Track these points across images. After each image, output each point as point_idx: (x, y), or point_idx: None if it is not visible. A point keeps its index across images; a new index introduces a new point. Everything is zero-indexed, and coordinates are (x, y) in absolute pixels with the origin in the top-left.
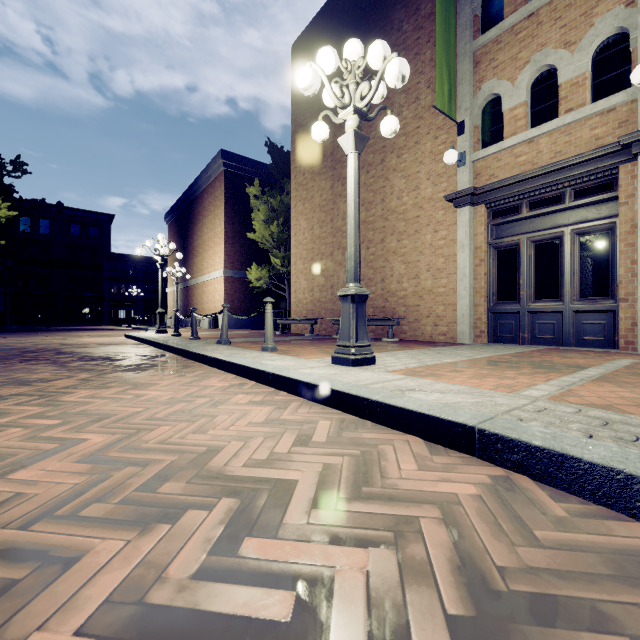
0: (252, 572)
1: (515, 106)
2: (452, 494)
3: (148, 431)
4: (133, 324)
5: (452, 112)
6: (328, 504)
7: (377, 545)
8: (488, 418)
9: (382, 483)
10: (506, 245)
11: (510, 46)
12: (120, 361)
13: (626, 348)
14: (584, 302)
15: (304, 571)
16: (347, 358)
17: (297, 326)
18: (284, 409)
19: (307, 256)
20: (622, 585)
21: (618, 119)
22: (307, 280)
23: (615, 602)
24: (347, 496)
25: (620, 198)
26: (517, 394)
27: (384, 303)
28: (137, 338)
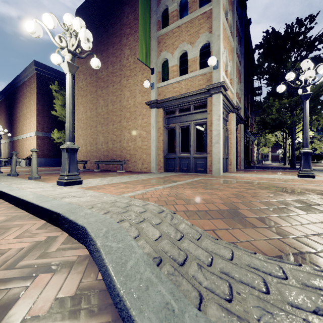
0: None
1: (173, 65)
2: (10, 249)
3: None
4: None
5: (148, 63)
6: None
7: None
8: (75, 208)
9: None
10: (171, 127)
11: (171, 38)
12: None
13: (209, 173)
14: (197, 154)
15: None
16: (62, 181)
17: (78, 165)
18: None
19: (83, 127)
20: (23, 280)
21: (207, 78)
22: (83, 140)
23: (5, 289)
24: None
25: (207, 111)
26: (119, 195)
27: (121, 153)
28: None
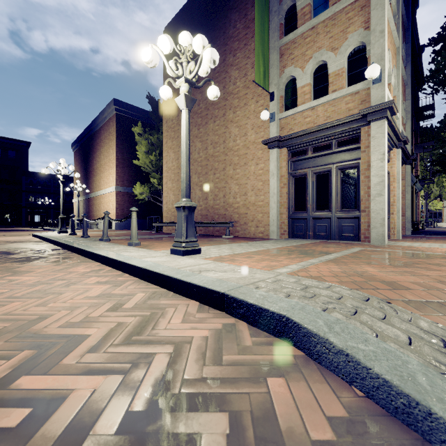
0: (11, 398)
1: (304, 85)
2: (191, 337)
3: (1, 306)
4: (45, 226)
5: (266, 86)
6: (101, 349)
7: (116, 373)
8: (237, 287)
9: (150, 333)
10: (299, 175)
11: (301, 46)
12: (15, 255)
13: (365, 241)
14: (343, 212)
15: (51, 394)
16: (179, 250)
17: (168, 227)
18: (119, 286)
19: (174, 178)
20: (251, 383)
21: (360, 99)
22: (174, 195)
23: (239, 393)
24: (119, 343)
25: (361, 148)
26: (272, 271)
27: (225, 212)
28: (40, 237)
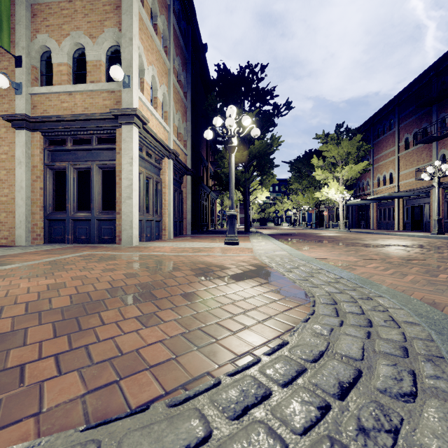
0: None
1: (61, 63)
2: None
3: None
4: None
5: (4, 42)
6: None
7: None
8: None
9: None
10: (58, 168)
11: (58, 16)
12: None
13: (119, 243)
14: (103, 214)
15: None
16: None
17: None
18: None
19: None
20: None
21: (116, 99)
22: None
23: None
24: None
25: (117, 149)
26: None
27: None
28: None
